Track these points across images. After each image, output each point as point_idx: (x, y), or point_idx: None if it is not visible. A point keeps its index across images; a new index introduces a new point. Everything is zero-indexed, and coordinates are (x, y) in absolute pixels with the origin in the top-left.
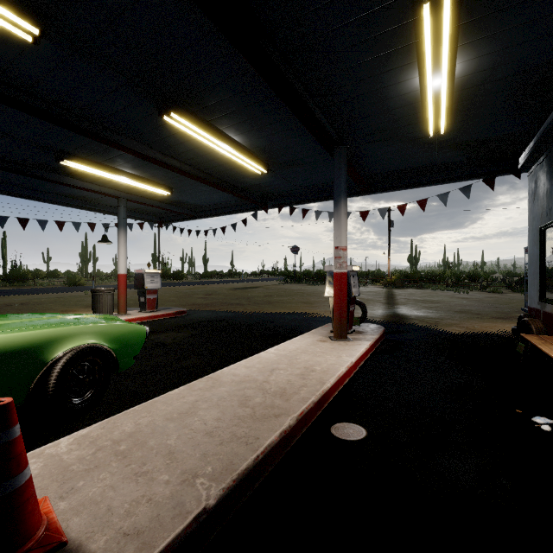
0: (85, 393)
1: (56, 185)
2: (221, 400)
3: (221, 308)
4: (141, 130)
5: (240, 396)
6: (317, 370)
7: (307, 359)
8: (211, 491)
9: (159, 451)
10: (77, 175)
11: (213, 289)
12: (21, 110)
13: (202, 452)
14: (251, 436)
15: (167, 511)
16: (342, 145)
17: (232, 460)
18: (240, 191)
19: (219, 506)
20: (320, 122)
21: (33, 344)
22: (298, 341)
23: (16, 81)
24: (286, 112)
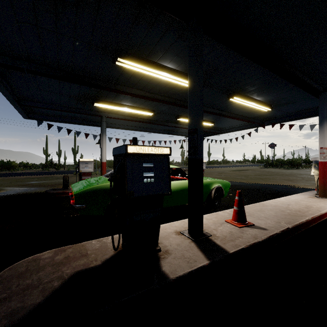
0: (216, 202)
1: (166, 126)
2: (271, 209)
3: (232, 180)
4: (214, 104)
5: (279, 209)
6: (314, 207)
7: (305, 203)
8: (288, 225)
9: (261, 216)
10: (177, 122)
11: (221, 170)
12: (178, 106)
13: (277, 219)
14: (293, 218)
15: (277, 226)
16: (325, 91)
17: (290, 221)
18: (250, 119)
19: (291, 229)
20: (312, 86)
21: (207, 184)
22: (295, 196)
23: (181, 98)
24: (290, 85)
